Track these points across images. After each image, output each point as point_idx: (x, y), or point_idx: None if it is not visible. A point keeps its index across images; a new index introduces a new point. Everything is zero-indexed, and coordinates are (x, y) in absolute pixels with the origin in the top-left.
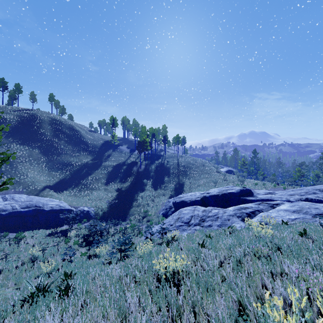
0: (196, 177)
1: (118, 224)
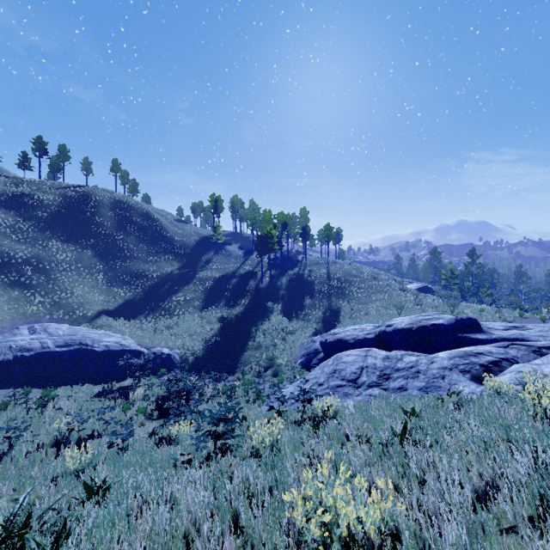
0: (361, 299)
1: (222, 380)
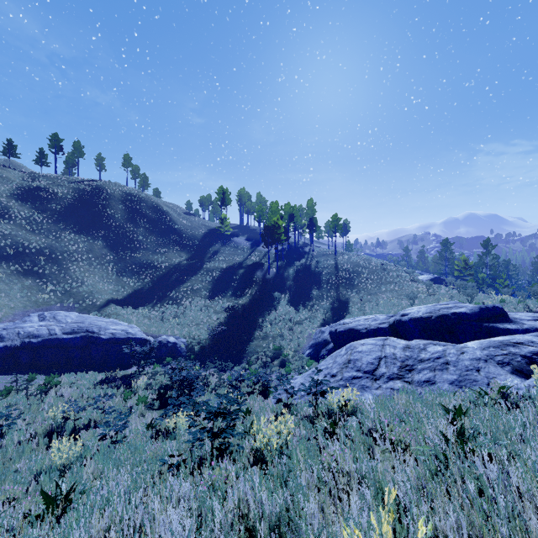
0: (371, 290)
1: (227, 370)
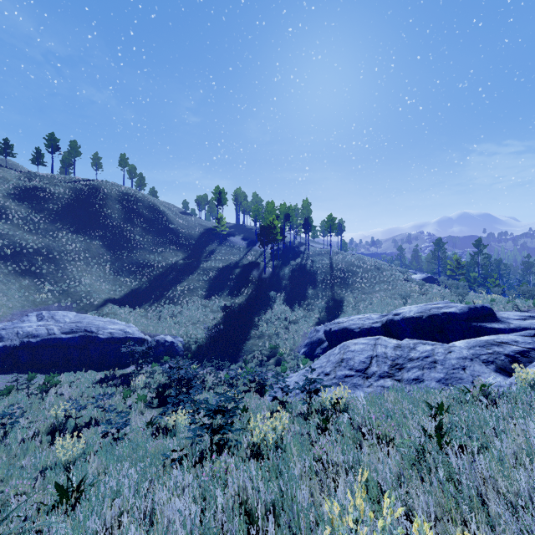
0: (365, 289)
1: (224, 369)
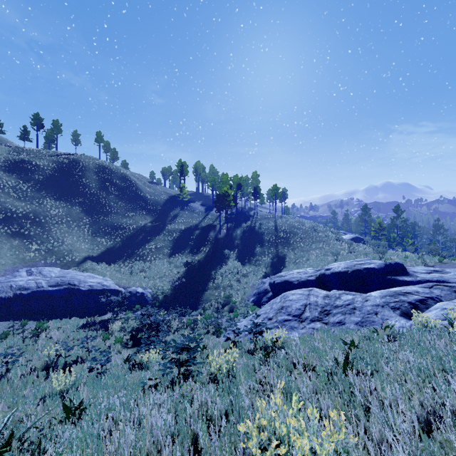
0: (304, 248)
1: (186, 315)
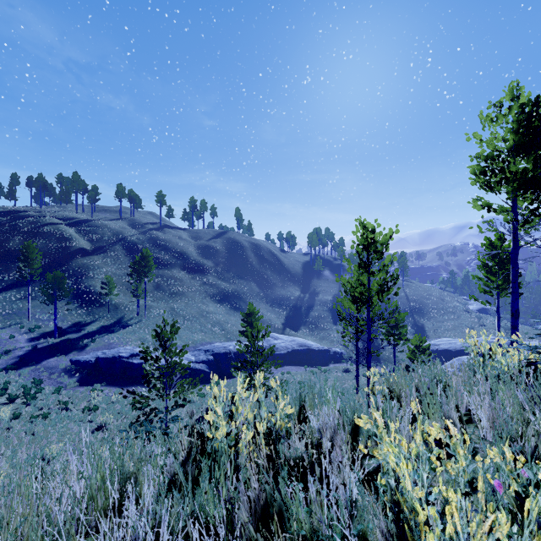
0: (437, 318)
1: (376, 367)
